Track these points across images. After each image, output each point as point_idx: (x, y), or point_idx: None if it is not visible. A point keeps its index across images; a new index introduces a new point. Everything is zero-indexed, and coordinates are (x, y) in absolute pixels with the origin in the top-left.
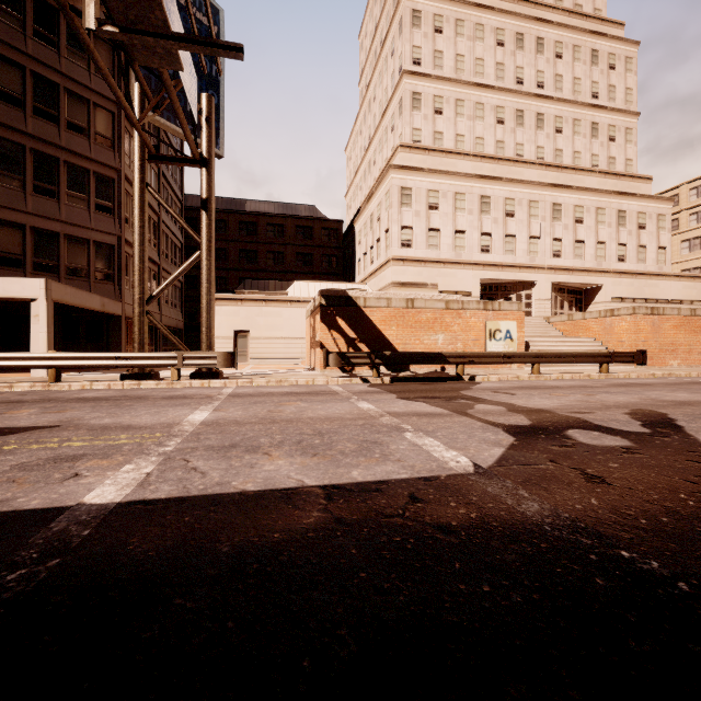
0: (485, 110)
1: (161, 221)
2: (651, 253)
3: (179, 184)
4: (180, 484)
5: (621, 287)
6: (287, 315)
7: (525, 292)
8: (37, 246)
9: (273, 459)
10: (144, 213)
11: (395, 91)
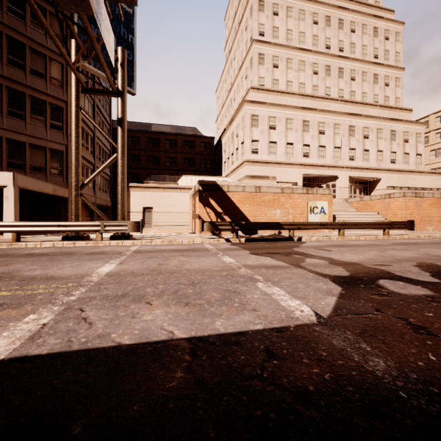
0: (306, 65)
1: (95, 136)
2: (412, 158)
3: (108, 113)
4: (66, 337)
5: (393, 180)
6: (177, 198)
7: (331, 183)
8: (10, 151)
9: (152, 308)
10: (78, 127)
11: (248, 53)
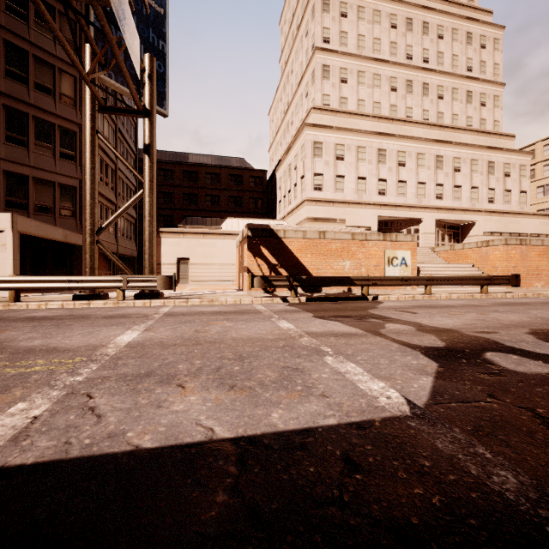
0: (382, 80)
1: (118, 169)
2: (514, 196)
3: (133, 139)
4: (63, 436)
5: (491, 223)
6: (221, 246)
7: (413, 228)
8: (9, 187)
9: (185, 394)
10: (94, 156)
11: (309, 64)
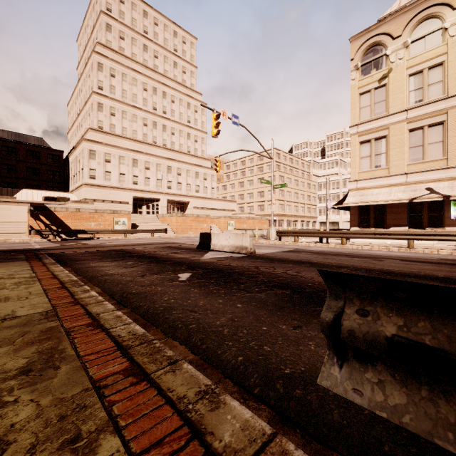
0: (138, 118)
1: None
2: (209, 190)
3: None
4: None
5: (197, 203)
6: (15, 210)
7: (156, 203)
8: None
9: None
10: None
11: (90, 97)
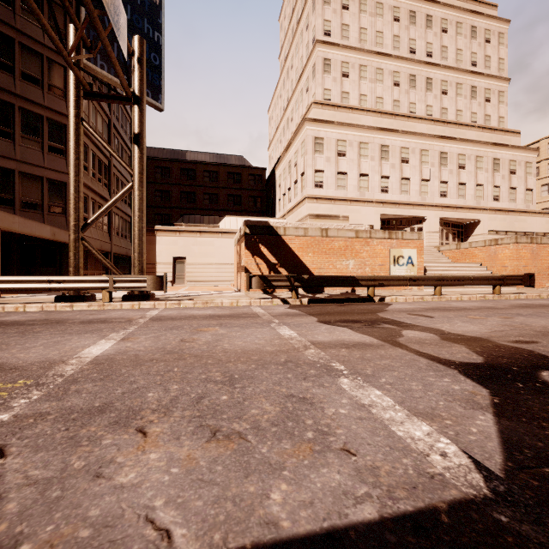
0: (384, 74)
1: (112, 165)
2: (520, 194)
3: (129, 135)
4: None
5: (496, 222)
6: (218, 245)
7: (417, 226)
8: None
9: (144, 447)
10: (78, 145)
11: (309, 58)
